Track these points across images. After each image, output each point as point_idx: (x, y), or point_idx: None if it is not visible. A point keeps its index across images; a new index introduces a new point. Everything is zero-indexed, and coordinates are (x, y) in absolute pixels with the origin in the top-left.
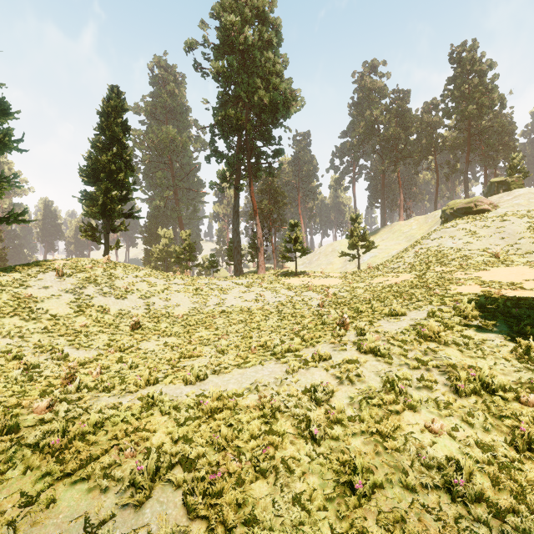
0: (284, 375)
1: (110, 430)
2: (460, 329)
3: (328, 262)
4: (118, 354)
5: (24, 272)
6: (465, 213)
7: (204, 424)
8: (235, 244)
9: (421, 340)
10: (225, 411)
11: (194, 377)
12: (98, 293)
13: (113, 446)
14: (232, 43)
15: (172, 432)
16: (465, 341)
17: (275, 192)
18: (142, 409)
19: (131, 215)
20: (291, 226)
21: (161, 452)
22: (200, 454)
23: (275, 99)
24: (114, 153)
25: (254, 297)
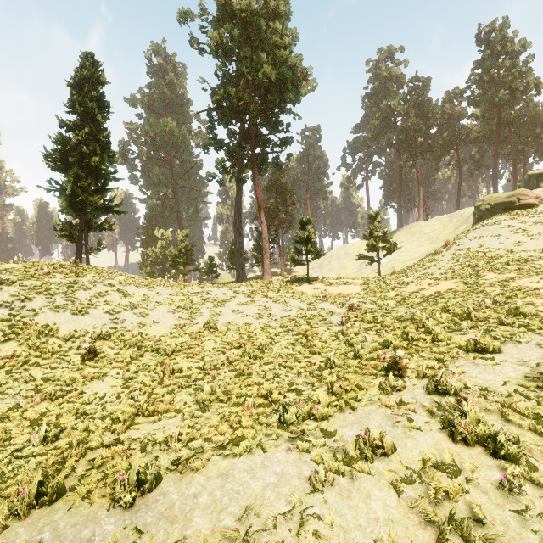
0: (307, 490)
1: None
2: None
3: (341, 266)
4: (44, 406)
5: None
6: (505, 208)
7: None
8: (237, 246)
9: None
10: None
11: (131, 487)
12: (47, 307)
13: None
14: (233, 11)
15: None
16: None
17: (283, 189)
18: None
19: (110, 210)
20: (302, 223)
21: None
22: None
23: (283, 76)
24: (87, 133)
25: (257, 310)
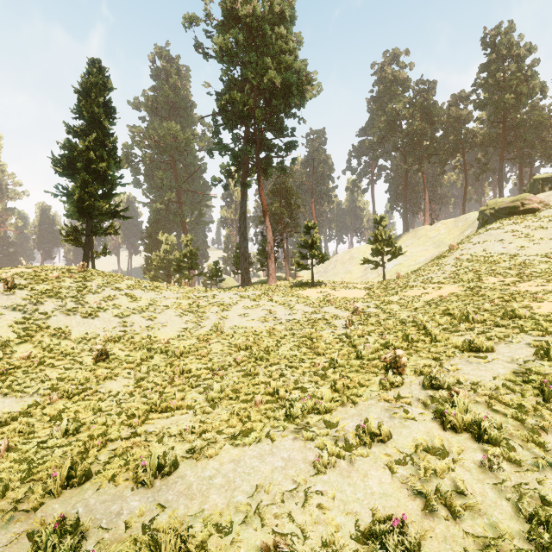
0: (311, 472)
1: None
2: None
3: (346, 271)
4: (61, 403)
5: None
6: (509, 213)
7: None
8: (242, 250)
9: None
10: None
11: (152, 470)
12: (58, 310)
13: None
14: (238, 16)
15: None
16: None
17: (288, 193)
18: None
19: (116, 215)
20: (307, 228)
21: None
22: None
23: (288, 81)
24: (94, 139)
25: (263, 314)
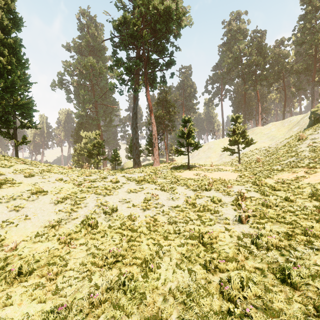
0: None
1: None
2: None
3: (206, 156)
4: None
5: None
6: None
7: None
8: (134, 141)
9: None
10: None
11: None
12: None
13: None
14: None
15: None
16: None
17: (167, 104)
18: None
19: (21, 107)
20: (184, 122)
21: None
22: None
23: (168, 8)
24: None
25: (145, 199)
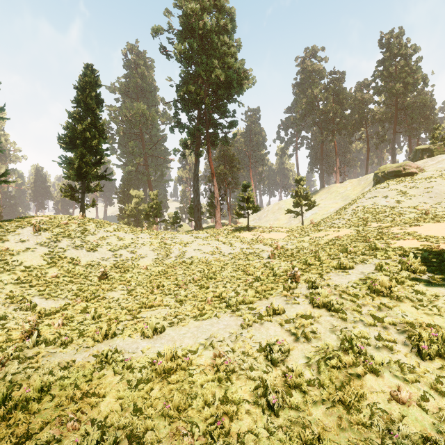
0: (239, 329)
1: (57, 395)
2: (410, 283)
3: (275, 218)
4: (84, 303)
5: (4, 227)
6: (395, 175)
7: (156, 386)
8: (196, 203)
9: (373, 294)
10: (179, 371)
11: (151, 330)
12: (70, 246)
13: (57, 415)
14: (192, 29)
15: (122, 397)
16: (418, 297)
17: (230, 158)
18: (94, 368)
19: (104, 177)
20: (244, 187)
21: (106, 426)
22: (149, 426)
23: (230, 77)
24: (89, 123)
25: (212, 249)
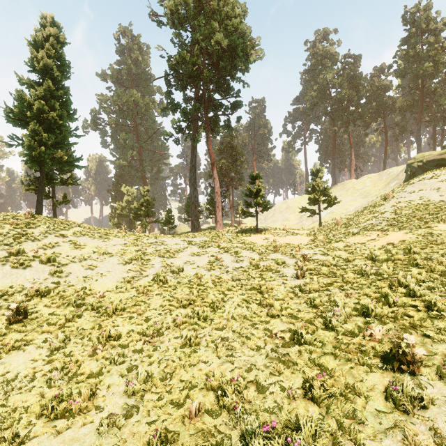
0: None
1: None
2: None
3: (283, 218)
4: None
5: None
6: (437, 165)
7: None
8: (192, 200)
9: None
10: None
11: None
12: None
13: None
14: None
15: None
16: None
17: (233, 151)
18: None
19: (70, 164)
20: (252, 178)
21: None
22: None
23: (234, 43)
24: (45, 89)
25: (209, 261)
